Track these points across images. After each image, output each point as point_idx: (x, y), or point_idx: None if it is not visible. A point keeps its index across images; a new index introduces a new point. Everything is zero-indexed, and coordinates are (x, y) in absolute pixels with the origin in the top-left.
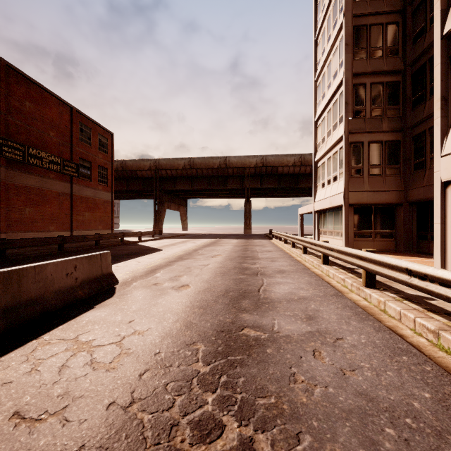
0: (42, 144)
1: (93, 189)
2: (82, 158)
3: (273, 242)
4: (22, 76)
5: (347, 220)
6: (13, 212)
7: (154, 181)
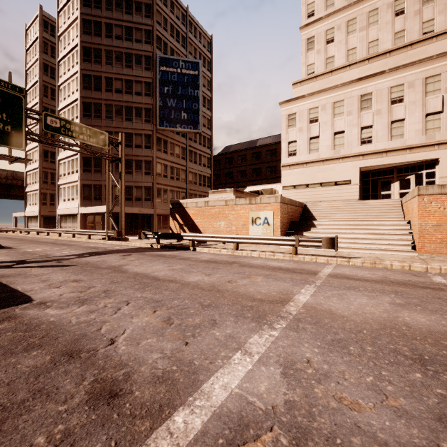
0: None
1: None
2: None
3: None
4: None
5: (41, 222)
6: None
7: None
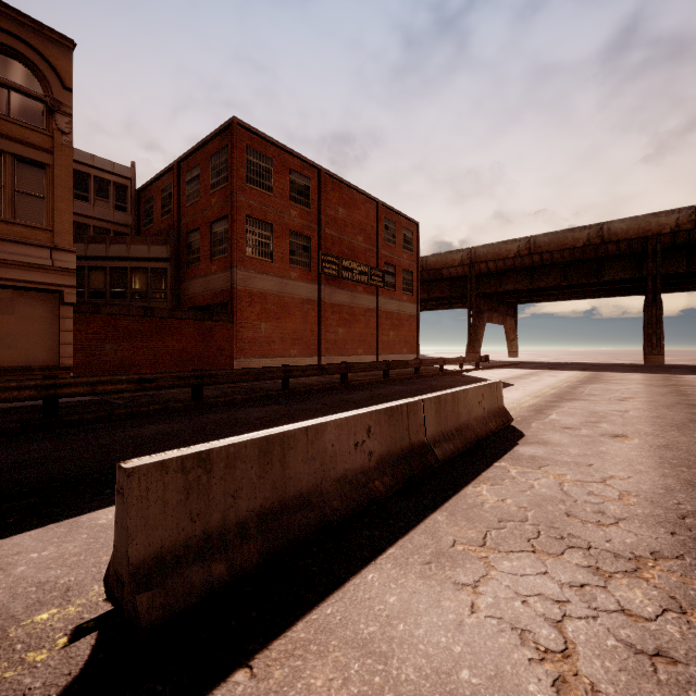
0: (352, 254)
1: (397, 301)
2: (386, 262)
3: None
4: (337, 180)
5: None
6: (329, 333)
7: (468, 281)
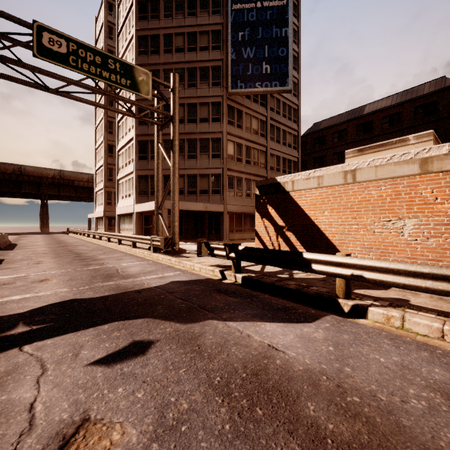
0: None
1: None
2: None
3: (69, 235)
4: None
5: (105, 223)
6: None
7: None
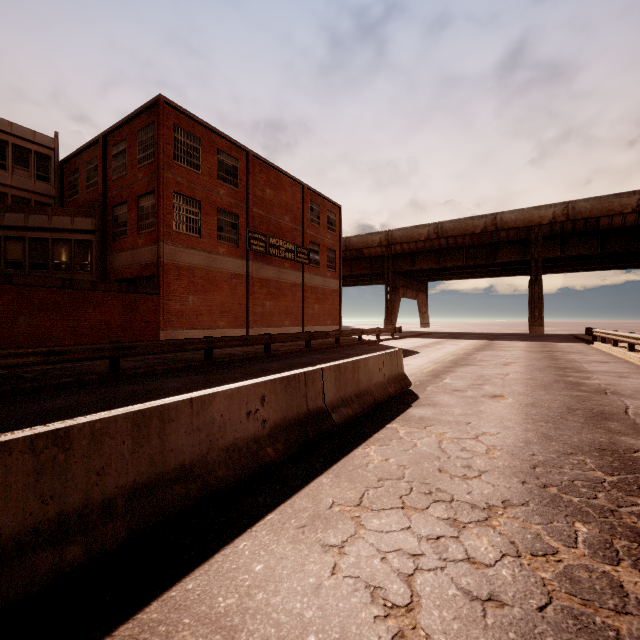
0: (279, 232)
1: (322, 277)
2: (311, 241)
3: (596, 347)
4: (264, 163)
5: None
6: (257, 306)
7: (386, 260)
